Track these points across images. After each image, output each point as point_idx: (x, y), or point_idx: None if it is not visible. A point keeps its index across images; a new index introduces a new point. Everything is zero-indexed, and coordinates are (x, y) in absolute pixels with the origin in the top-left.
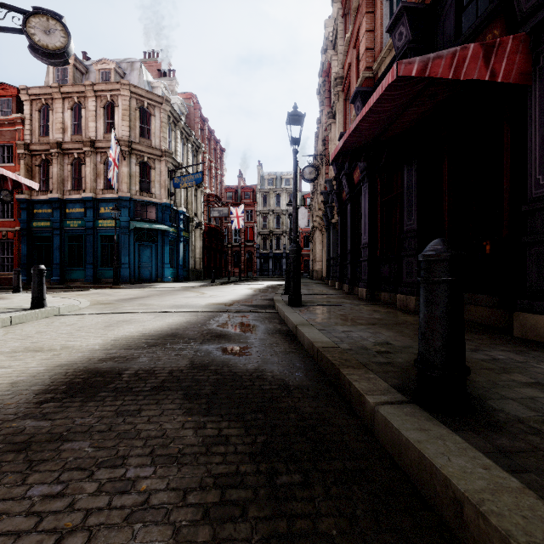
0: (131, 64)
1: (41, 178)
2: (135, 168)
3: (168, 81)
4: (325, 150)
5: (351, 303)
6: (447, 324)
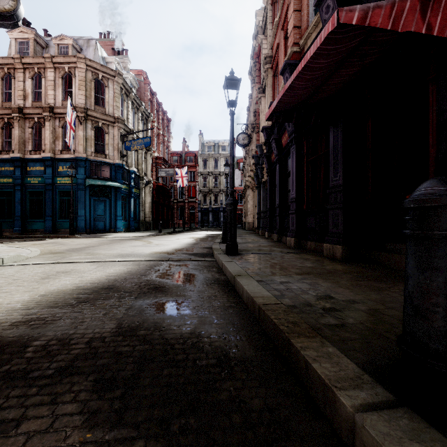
0: (87, 41)
1: (3, 140)
2: (91, 132)
3: (121, 58)
4: (256, 120)
5: (282, 251)
6: None
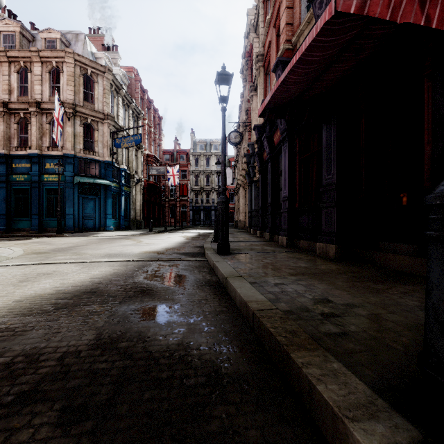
0: (76, 35)
1: None
2: (79, 129)
3: (111, 54)
4: (247, 118)
5: (274, 250)
6: None
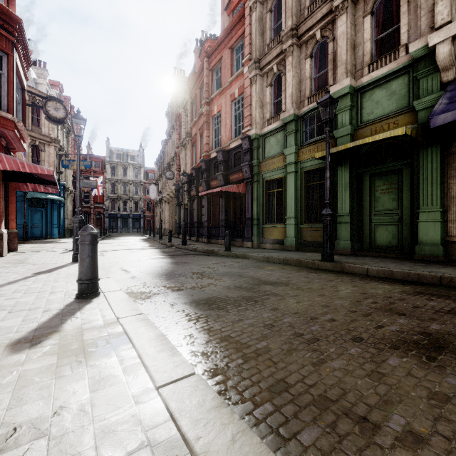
0: None
1: None
2: (28, 149)
3: (39, 70)
4: (176, 159)
5: (202, 244)
6: (228, 240)
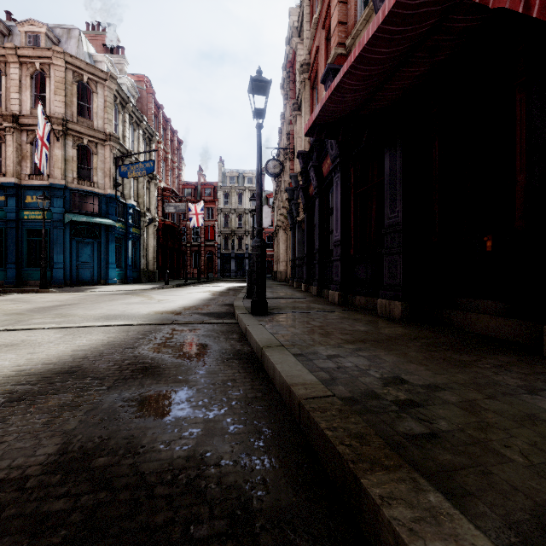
0: (67, 30)
1: None
2: (72, 152)
3: (116, 58)
4: (289, 144)
5: (324, 308)
6: None
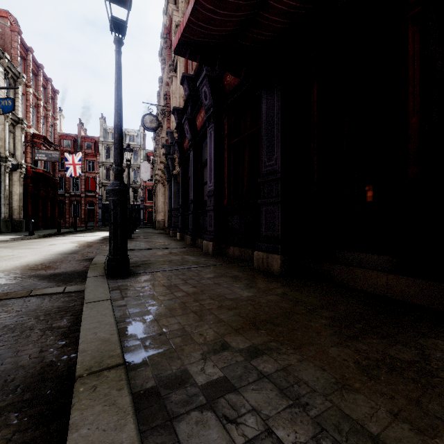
0: None
1: None
2: None
3: None
4: (166, 104)
5: (198, 261)
6: None
